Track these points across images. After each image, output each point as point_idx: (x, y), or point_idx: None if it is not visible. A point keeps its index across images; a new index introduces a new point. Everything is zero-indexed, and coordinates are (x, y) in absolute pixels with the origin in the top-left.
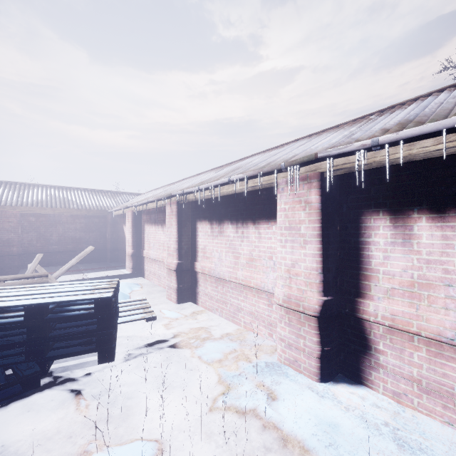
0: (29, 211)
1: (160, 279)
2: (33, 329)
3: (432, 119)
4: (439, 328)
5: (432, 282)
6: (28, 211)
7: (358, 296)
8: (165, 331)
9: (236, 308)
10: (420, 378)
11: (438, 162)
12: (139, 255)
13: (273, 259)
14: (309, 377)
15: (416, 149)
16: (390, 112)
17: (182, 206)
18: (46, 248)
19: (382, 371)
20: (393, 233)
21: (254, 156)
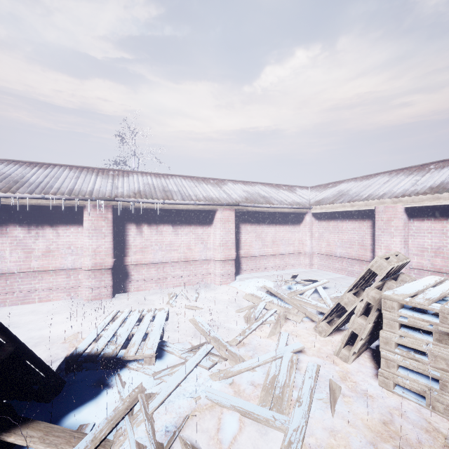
0: None
1: None
2: None
3: (150, 197)
4: (150, 259)
5: (148, 246)
6: None
7: (124, 256)
8: None
9: (29, 291)
10: (145, 278)
11: (149, 208)
12: None
13: (71, 248)
14: (107, 297)
15: (147, 205)
16: (122, 176)
17: None
18: None
19: (133, 282)
20: (137, 231)
21: (5, 163)
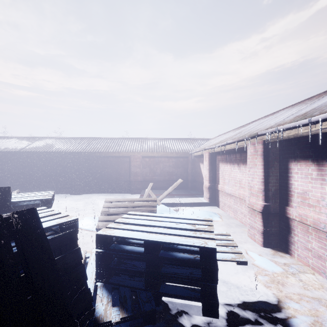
0: (146, 155)
1: (236, 213)
2: (150, 263)
3: None
4: None
5: None
6: (145, 155)
7: None
8: (264, 288)
9: None
10: None
11: None
12: (214, 188)
13: None
14: None
15: None
16: None
17: (269, 145)
18: (154, 178)
19: None
20: None
21: None
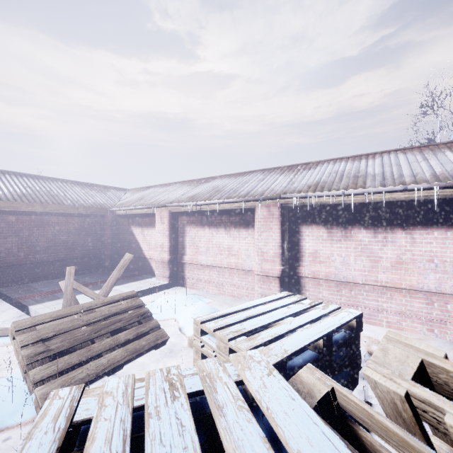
0: (11, 208)
1: (223, 287)
2: (327, 364)
3: None
4: None
5: None
6: (10, 208)
7: None
8: None
9: (375, 309)
10: None
11: None
12: (176, 261)
13: (434, 262)
14: None
15: None
16: None
17: (284, 209)
18: (31, 257)
19: None
20: None
21: (331, 162)
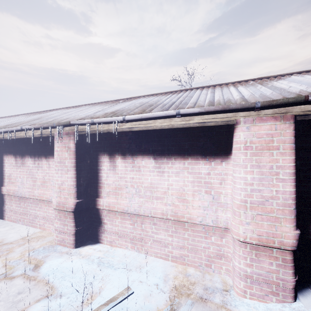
0: None
1: None
2: None
3: (116, 114)
4: (123, 206)
5: (122, 186)
6: None
7: (97, 197)
8: None
9: (34, 216)
10: (118, 231)
11: (124, 133)
12: None
13: None
14: (70, 247)
15: (110, 127)
16: (126, 101)
17: None
18: None
19: (106, 233)
20: (110, 164)
21: (59, 110)
